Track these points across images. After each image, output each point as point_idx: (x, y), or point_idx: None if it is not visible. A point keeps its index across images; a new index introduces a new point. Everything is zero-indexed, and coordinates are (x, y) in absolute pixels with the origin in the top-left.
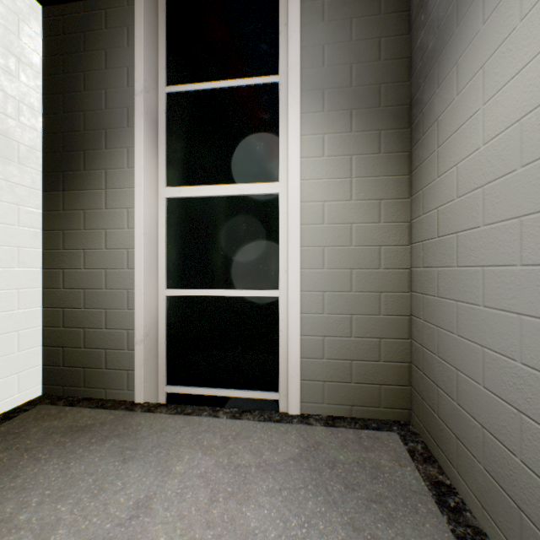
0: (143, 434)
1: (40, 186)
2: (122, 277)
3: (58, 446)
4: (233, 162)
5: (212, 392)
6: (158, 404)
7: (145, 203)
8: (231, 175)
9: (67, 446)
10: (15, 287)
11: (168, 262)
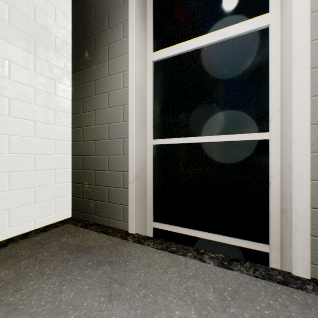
0: (131, 266)
1: (70, 70)
2: (119, 128)
3: (62, 263)
4: (213, 11)
5: (193, 233)
6: (146, 237)
7: (136, 64)
8: (212, 25)
9: (68, 265)
10: (53, 138)
11: (154, 117)
